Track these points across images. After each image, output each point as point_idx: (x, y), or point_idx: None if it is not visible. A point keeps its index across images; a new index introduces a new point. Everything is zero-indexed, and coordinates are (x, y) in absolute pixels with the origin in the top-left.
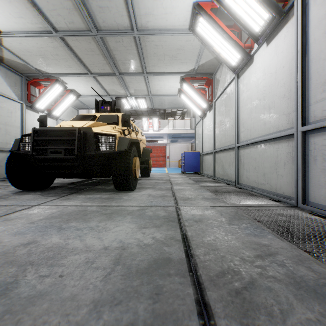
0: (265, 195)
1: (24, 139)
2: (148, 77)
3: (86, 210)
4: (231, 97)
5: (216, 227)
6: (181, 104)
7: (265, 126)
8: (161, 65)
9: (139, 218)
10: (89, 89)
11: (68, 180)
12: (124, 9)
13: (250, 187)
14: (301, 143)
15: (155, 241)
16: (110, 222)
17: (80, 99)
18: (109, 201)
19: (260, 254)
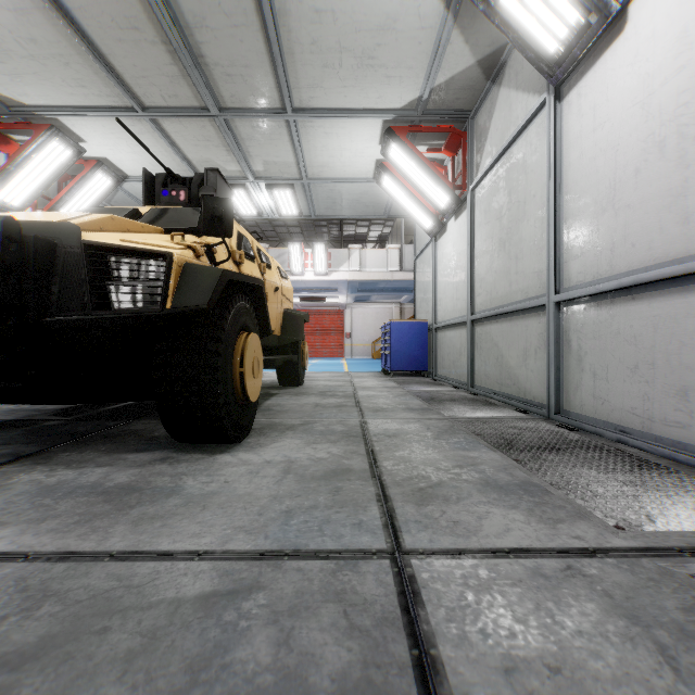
0: (694, 467)
1: None
2: (298, 125)
3: None
4: (529, 164)
5: None
6: (380, 206)
7: (688, 225)
8: (332, 87)
9: None
10: (148, 160)
11: None
12: None
13: (612, 427)
14: None
15: None
16: None
17: (128, 189)
18: (111, 513)
19: None
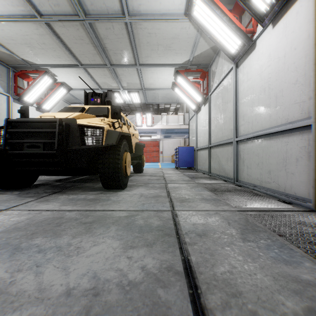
0: (271, 195)
1: (0, 132)
2: (141, 69)
3: (62, 217)
4: (228, 89)
5: (227, 246)
6: (174, 99)
7: (271, 117)
8: (155, 56)
9: (127, 230)
10: (81, 82)
11: (56, 176)
12: None
13: (252, 185)
14: None
15: (145, 276)
16: (87, 237)
17: (71, 93)
18: (93, 203)
19: (310, 305)
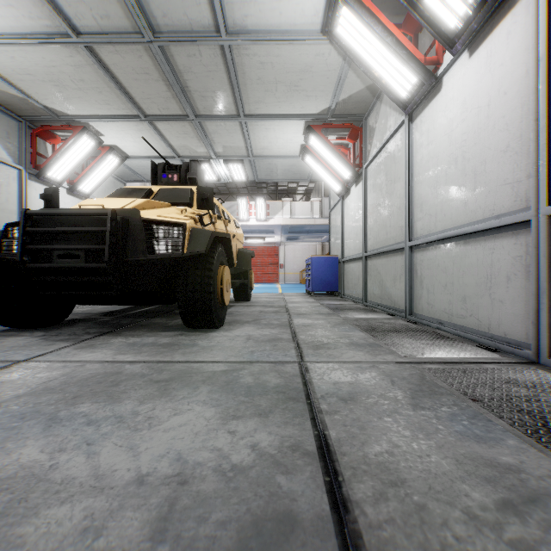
0: (467, 338)
1: (12, 231)
2: (247, 124)
3: (120, 373)
4: (396, 157)
5: (388, 417)
6: (305, 173)
7: (466, 207)
8: (271, 102)
9: (226, 391)
10: (144, 146)
11: (103, 307)
12: None
13: (436, 321)
14: (546, 238)
15: (258, 457)
16: (163, 402)
17: (127, 164)
18: (169, 351)
19: (508, 498)
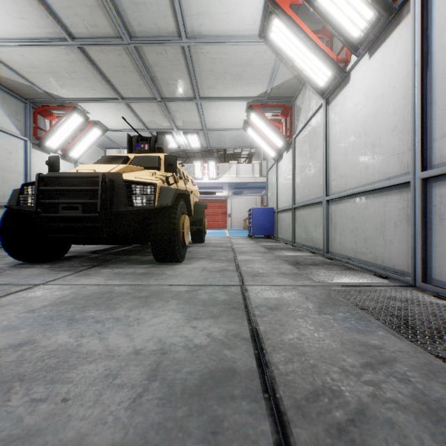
0: (367, 269)
1: (26, 189)
2: (202, 104)
3: (112, 292)
4: (317, 131)
5: (300, 318)
6: (247, 142)
7: (367, 171)
8: (220, 88)
9: (189, 303)
10: (121, 121)
11: (90, 247)
12: (167, 7)
13: (346, 257)
14: (420, 195)
15: (211, 341)
16: (145, 310)
17: (107, 135)
18: (145, 278)
19: (369, 361)
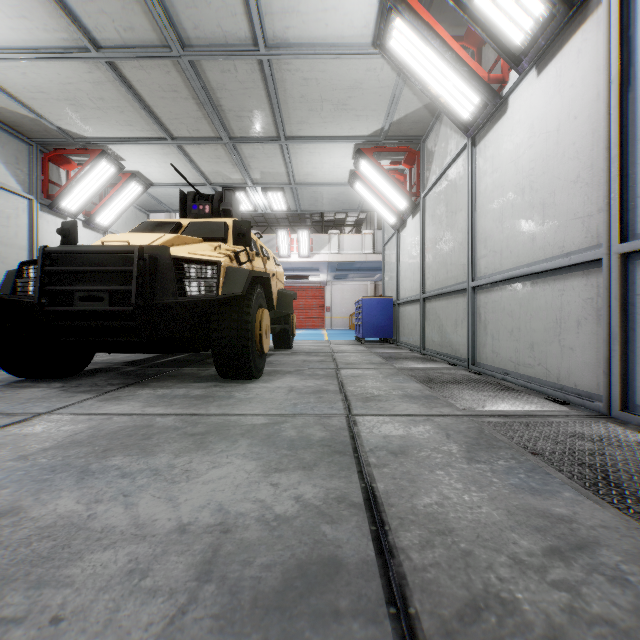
0: (535, 390)
1: (27, 271)
2: (289, 147)
3: (151, 426)
4: (458, 186)
5: (440, 470)
6: (354, 203)
7: (534, 243)
8: (316, 122)
9: (267, 445)
10: (170, 172)
11: (125, 356)
12: (237, 1)
13: (501, 371)
14: (618, 279)
15: (302, 508)
16: (200, 455)
17: (151, 192)
18: (203, 403)
19: (556, 545)
